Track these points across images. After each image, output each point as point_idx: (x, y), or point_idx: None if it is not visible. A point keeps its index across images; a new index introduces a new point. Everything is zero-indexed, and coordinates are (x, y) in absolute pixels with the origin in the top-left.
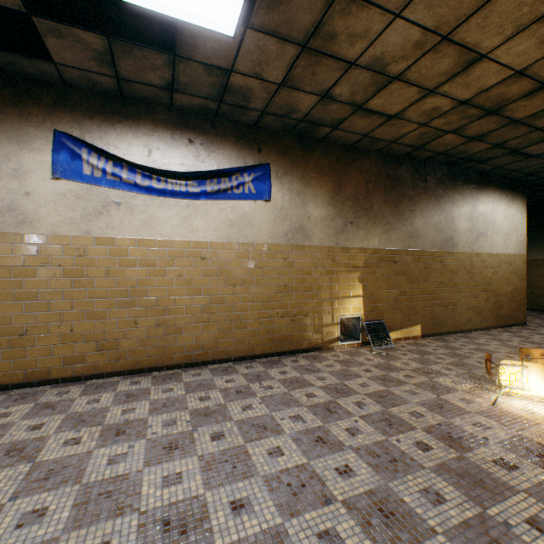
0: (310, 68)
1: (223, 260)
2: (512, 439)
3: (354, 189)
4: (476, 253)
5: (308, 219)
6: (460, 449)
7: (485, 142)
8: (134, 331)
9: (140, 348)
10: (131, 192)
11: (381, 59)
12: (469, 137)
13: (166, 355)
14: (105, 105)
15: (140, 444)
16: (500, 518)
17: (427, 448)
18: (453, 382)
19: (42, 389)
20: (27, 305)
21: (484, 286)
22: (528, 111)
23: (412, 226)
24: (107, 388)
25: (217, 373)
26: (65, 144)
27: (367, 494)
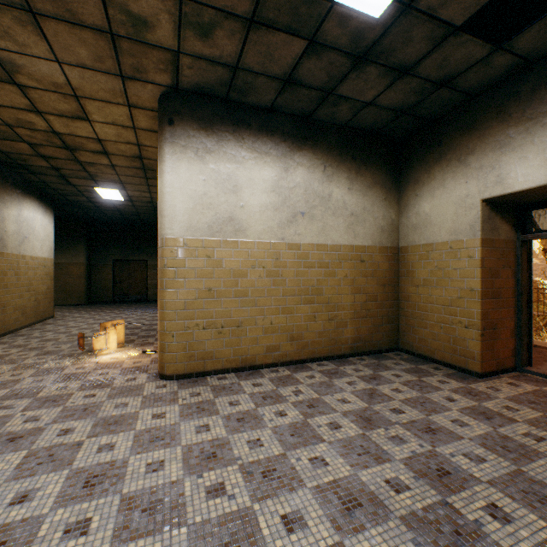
0: None
1: None
2: (123, 371)
3: None
4: (23, 255)
5: None
6: (109, 386)
7: (50, 162)
8: None
9: None
10: None
11: (19, 67)
12: (41, 154)
13: None
14: None
15: None
16: (150, 393)
17: (94, 395)
18: (58, 363)
19: None
20: None
21: (29, 286)
22: (90, 160)
23: None
24: None
25: None
26: None
27: (95, 426)
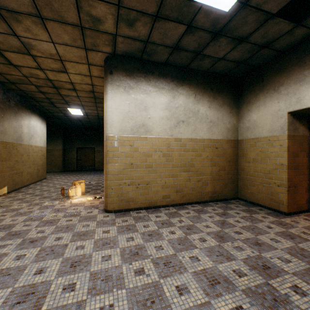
0: None
1: None
2: (85, 207)
3: None
4: (31, 145)
5: None
6: (78, 215)
7: (45, 95)
8: None
9: None
10: None
11: (33, 46)
12: (41, 91)
13: None
14: None
15: None
16: (100, 219)
17: (71, 220)
18: (51, 203)
19: None
20: None
21: (34, 161)
22: (66, 93)
23: (3, 127)
24: None
25: None
26: None
27: (73, 236)
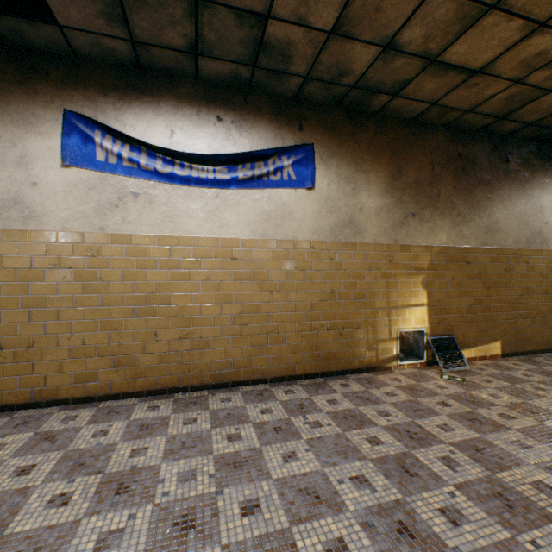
0: (373, 1)
1: (257, 261)
2: None
3: (417, 173)
4: None
5: (359, 211)
6: None
7: None
8: (154, 345)
9: (161, 364)
10: (150, 181)
11: None
12: None
13: (190, 374)
14: (121, 79)
15: (144, 512)
16: None
17: None
18: None
19: (49, 412)
20: (34, 313)
21: None
22: None
23: (490, 218)
24: (120, 415)
25: (250, 399)
26: (75, 126)
27: None
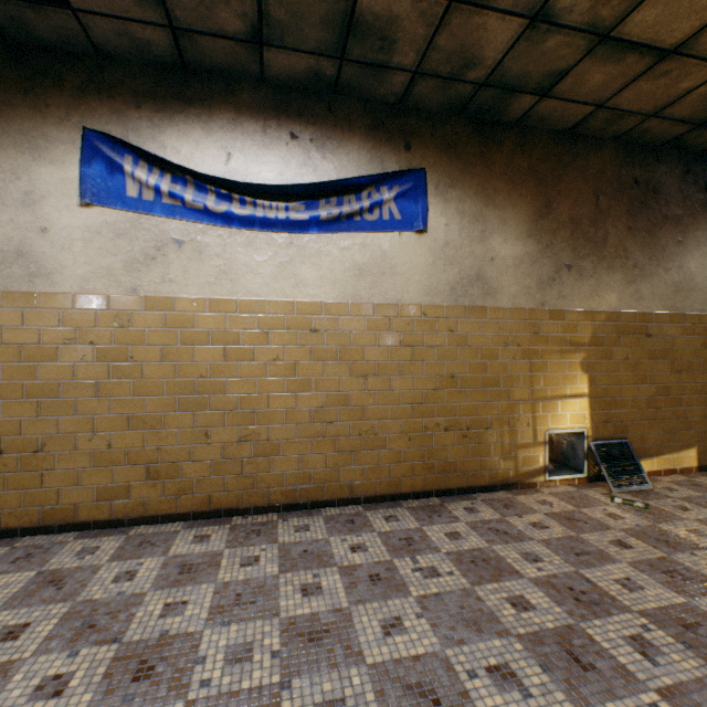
0: None
1: (346, 333)
2: None
3: (574, 207)
4: None
5: (490, 262)
6: None
7: None
8: (204, 450)
9: (214, 476)
10: (199, 223)
11: None
12: None
13: (254, 490)
14: (160, 85)
15: None
16: None
17: None
18: None
19: (63, 540)
20: (44, 405)
21: None
22: None
23: (681, 271)
24: (155, 547)
25: (335, 527)
26: (98, 150)
27: None
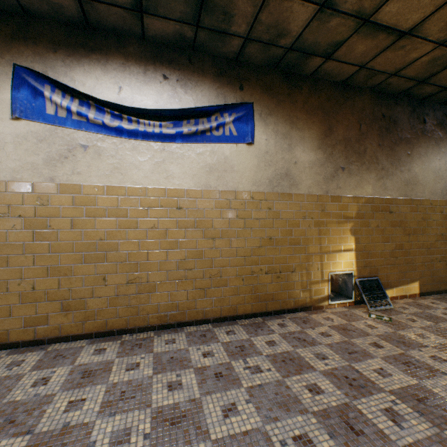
0: None
1: (201, 210)
2: None
3: (346, 131)
4: None
5: (294, 165)
6: None
7: None
8: (103, 289)
9: (109, 307)
10: (99, 134)
11: None
12: None
13: (137, 316)
14: (71, 37)
15: None
16: None
17: None
18: None
19: None
20: None
21: None
22: None
23: (409, 172)
24: (66, 359)
25: (193, 340)
26: (25, 80)
27: None
